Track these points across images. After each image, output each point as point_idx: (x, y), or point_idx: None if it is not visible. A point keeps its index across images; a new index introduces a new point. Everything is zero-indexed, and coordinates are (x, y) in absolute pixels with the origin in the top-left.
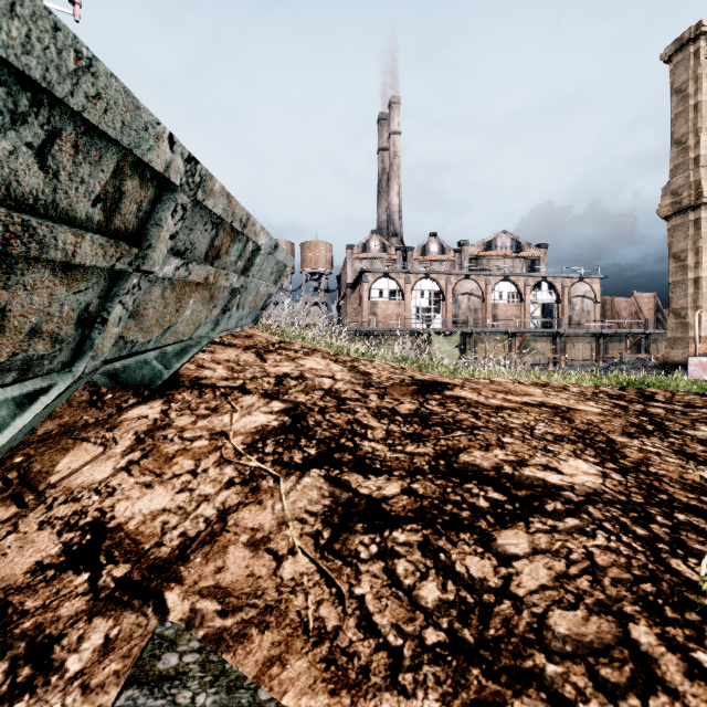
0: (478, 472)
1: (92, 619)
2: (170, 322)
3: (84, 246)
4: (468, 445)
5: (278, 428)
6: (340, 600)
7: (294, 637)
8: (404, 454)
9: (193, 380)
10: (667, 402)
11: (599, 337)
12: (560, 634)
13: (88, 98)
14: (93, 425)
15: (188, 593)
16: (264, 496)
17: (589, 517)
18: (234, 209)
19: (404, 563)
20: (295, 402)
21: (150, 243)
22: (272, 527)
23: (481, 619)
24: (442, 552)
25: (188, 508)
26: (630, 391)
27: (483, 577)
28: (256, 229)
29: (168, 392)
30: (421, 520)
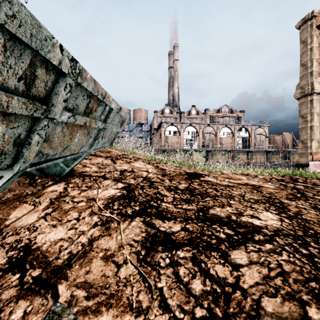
0: (219, 219)
1: (18, 301)
2: (67, 144)
3: (13, 103)
4: (213, 205)
5: (120, 196)
6: (150, 290)
7: (125, 313)
8: (182, 209)
9: (80, 173)
10: (304, 183)
11: (267, 152)
12: (269, 312)
13: (8, 17)
14: (30, 195)
15: (70, 286)
16: (112, 232)
17: (277, 243)
18: (98, 88)
19: (183, 269)
20: (129, 183)
21: (53, 103)
22: (115, 248)
23: (225, 302)
24: (203, 263)
25: (73, 238)
26: (286, 177)
27: (224, 277)
28: (110, 99)
29: (68, 178)
30: (191, 245)
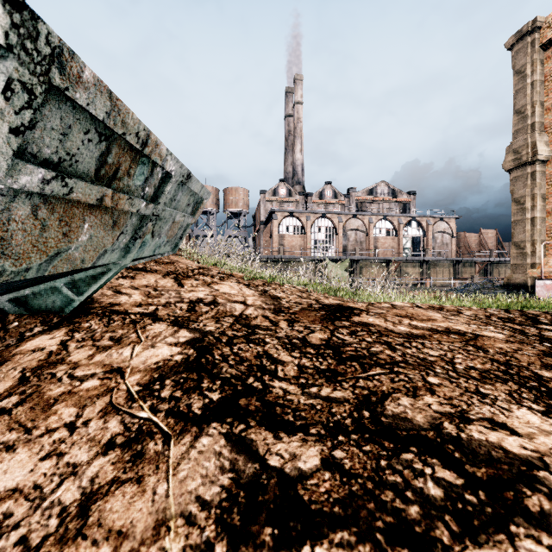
0: (414, 431)
1: None
2: (58, 247)
3: None
4: (392, 388)
5: (181, 363)
6: None
7: None
8: (320, 400)
9: (106, 306)
10: None
11: (455, 263)
12: None
13: None
14: None
15: None
16: (147, 469)
17: None
18: (125, 117)
19: None
20: (203, 331)
21: None
22: (146, 530)
23: None
24: None
25: (45, 488)
26: (515, 313)
27: None
28: (161, 151)
29: (76, 320)
30: (354, 523)
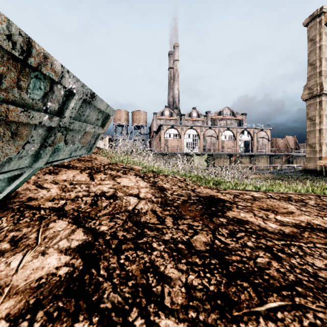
0: None
1: None
2: None
3: None
4: None
5: (63, 281)
6: None
7: None
8: None
9: (24, 201)
10: None
11: (270, 156)
12: None
13: None
14: None
15: None
16: None
17: None
18: None
19: None
20: (96, 232)
21: None
22: None
23: None
24: None
25: None
26: None
27: None
28: (55, 66)
29: None
30: None
